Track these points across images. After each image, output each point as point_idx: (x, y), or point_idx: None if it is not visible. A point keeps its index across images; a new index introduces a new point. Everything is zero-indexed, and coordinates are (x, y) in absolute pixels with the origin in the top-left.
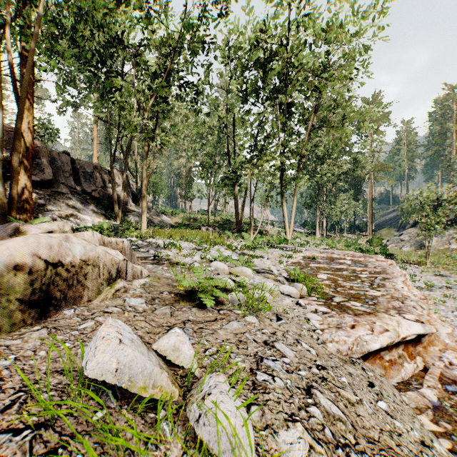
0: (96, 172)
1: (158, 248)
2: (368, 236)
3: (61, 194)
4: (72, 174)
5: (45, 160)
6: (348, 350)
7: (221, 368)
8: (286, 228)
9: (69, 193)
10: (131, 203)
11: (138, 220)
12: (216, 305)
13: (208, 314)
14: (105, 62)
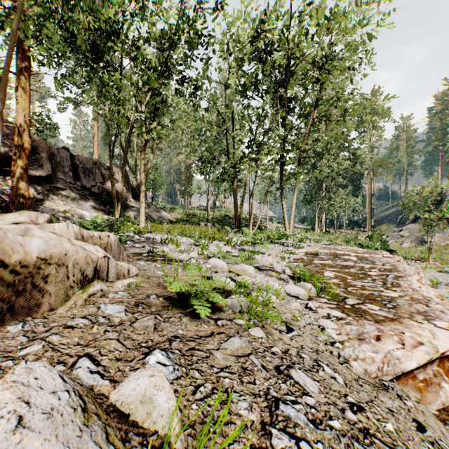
0: (95, 168)
1: (155, 244)
2: (367, 232)
3: (60, 189)
4: (71, 170)
5: (44, 155)
6: (377, 371)
7: (218, 425)
8: (286, 224)
9: (68, 189)
10: (130, 199)
11: (137, 215)
12: (212, 313)
13: (203, 326)
14: (103, 55)
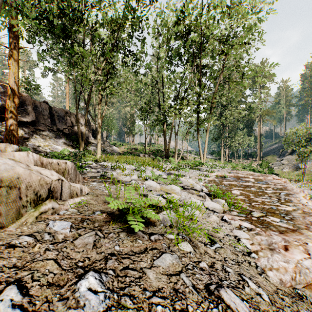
0: (66, 116)
1: (107, 169)
2: (258, 161)
3: (41, 131)
4: (49, 117)
5: (30, 107)
6: (291, 280)
7: None
8: (201, 155)
9: (47, 130)
10: (91, 138)
11: (96, 149)
12: (147, 228)
13: (138, 242)
14: (70, 35)
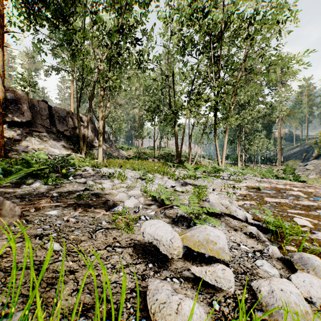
0: (68, 116)
1: (102, 178)
2: (278, 166)
3: (38, 132)
4: (49, 117)
5: (25, 105)
6: None
7: None
8: (219, 159)
9: (45, 132)
10: (96, 141)
11: None
12: None
13: None
14: (67, 20)
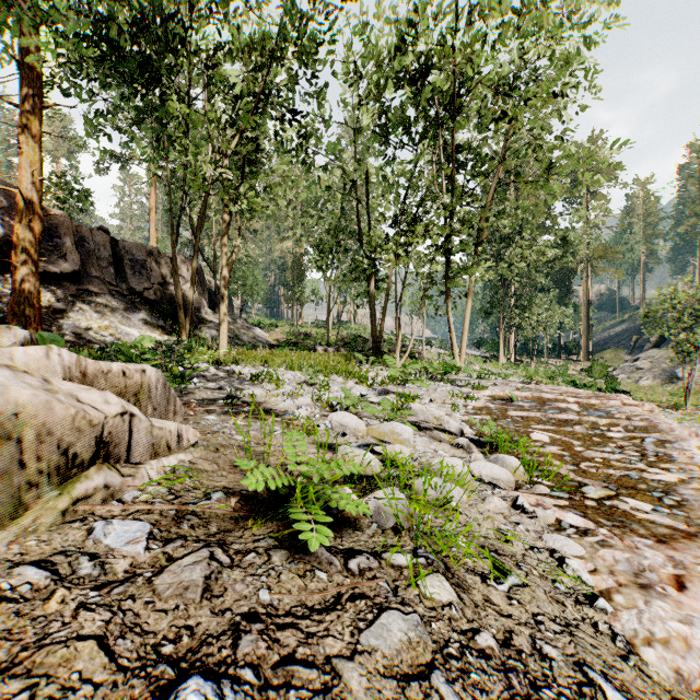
0: (150, 260)
1: (241, 382)
2: (582, 362)
3: (94, 294)
4: (112, 263)
5: (68, 240)
6: None
7: None
8: (455, 349)
9: (107, 293)
10: (206, 310)
11: (216, 336)
12: (338, 535)
13: (317, 577)
14: (159, 78)
